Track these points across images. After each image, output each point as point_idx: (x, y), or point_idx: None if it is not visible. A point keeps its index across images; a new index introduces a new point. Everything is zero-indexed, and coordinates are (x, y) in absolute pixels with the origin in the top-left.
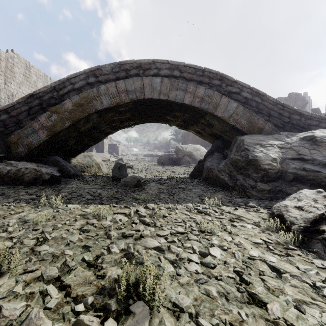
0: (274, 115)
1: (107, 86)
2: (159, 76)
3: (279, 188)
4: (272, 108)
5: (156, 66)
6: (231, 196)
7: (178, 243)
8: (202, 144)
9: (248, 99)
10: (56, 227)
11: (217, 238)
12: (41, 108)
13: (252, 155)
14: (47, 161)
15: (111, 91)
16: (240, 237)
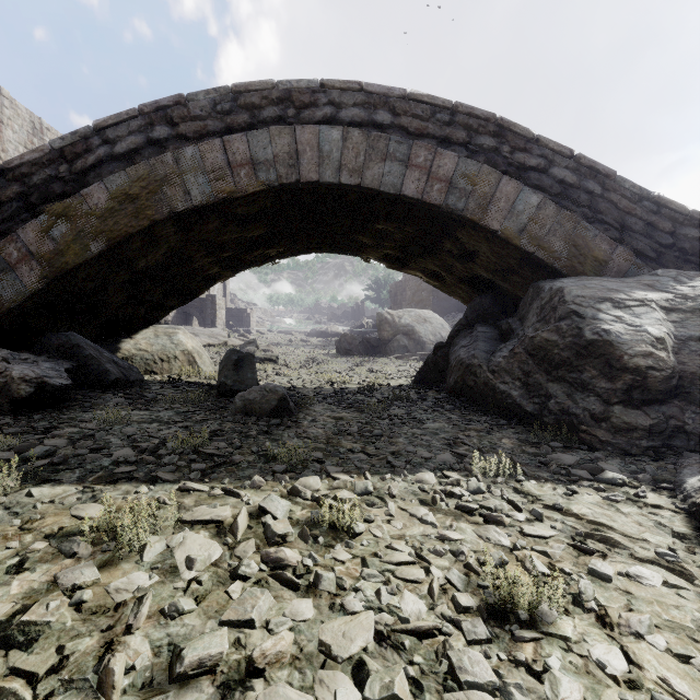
0: (634, 227)
1: (200, 150)
2: (337, 123)
3: (677, 423)
4: (631, 209)
5: (330, 98)
6: (537, 445)
7: None
8: (435, 310)
9: (568, 186)
10: None
11: (567, 656)
12: (25, 207)
13: (596, 330)
14: (46, 347)
15: (212, 163)
16: (651, 645)
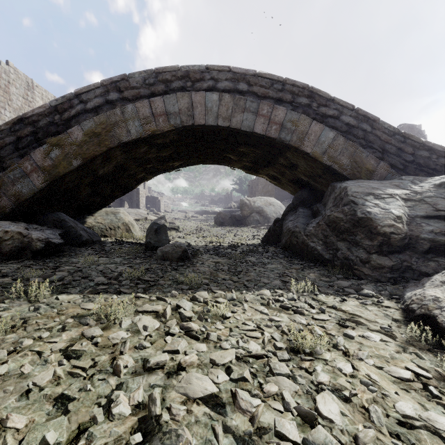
0: (390, 150)
1: (136, 106)
2: (216, 90)
3: (408, 264)
4: (388, 140)
5: (212, 75)
6: (329, 277)
7: (252, 382)
8: (276, 197)
9: (351, 126)
10: (19, 347)
11: (325, 366)
12: (34, 140)
13: (363, 211)
14: (45, 221)
15: (143, 114)
16: (366, 363)
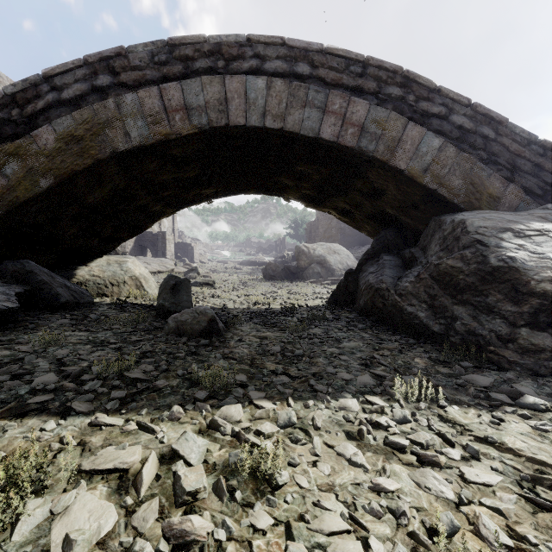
0: (524, 167)
1: (139, 96)
2: (262, 74)
3: None
4: (520, 151)
5: (256, 51)
6: (449, 365)
7: None
8: (342, 244)
9: (466, 131)
10: None
11: None
12: None
13: (501, 257)
14: (2, 273)
15: (150, 108)
16: None
